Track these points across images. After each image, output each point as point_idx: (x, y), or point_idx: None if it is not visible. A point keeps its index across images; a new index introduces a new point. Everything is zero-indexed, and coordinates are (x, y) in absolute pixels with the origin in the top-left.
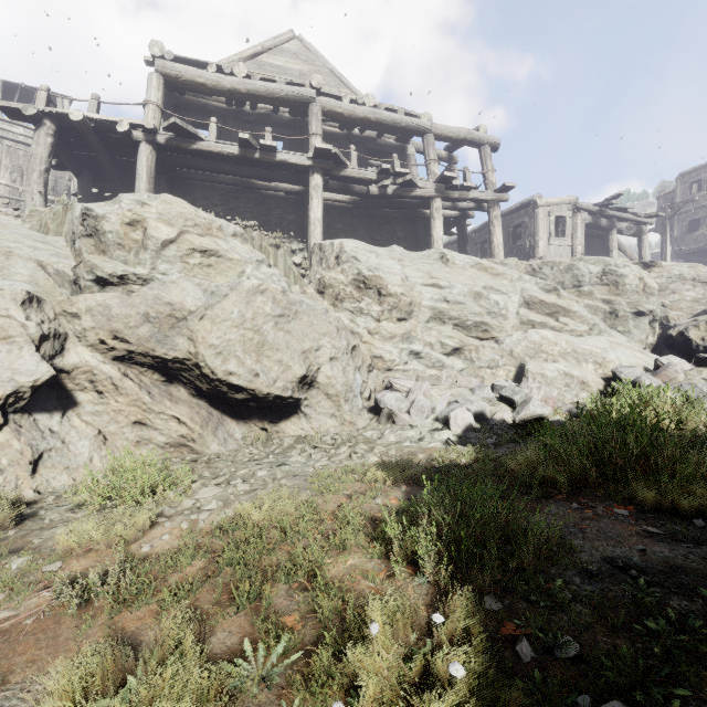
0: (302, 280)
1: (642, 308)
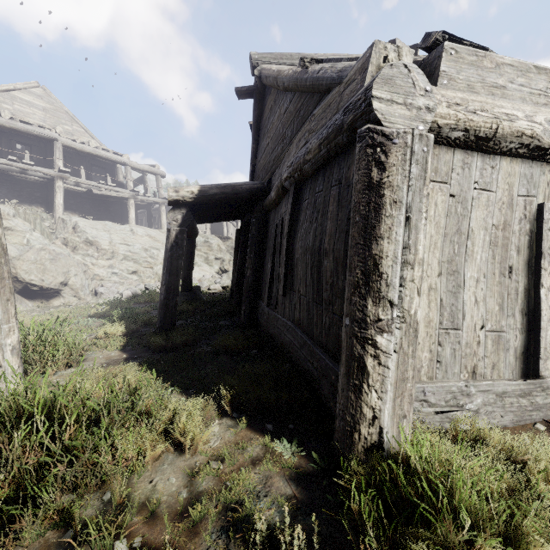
0: (51, 236)
1: (217, 257)
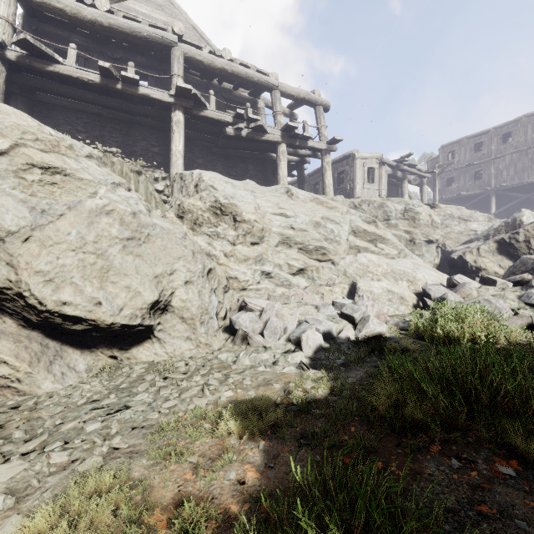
0: (163, 205)
1: (431, 238)
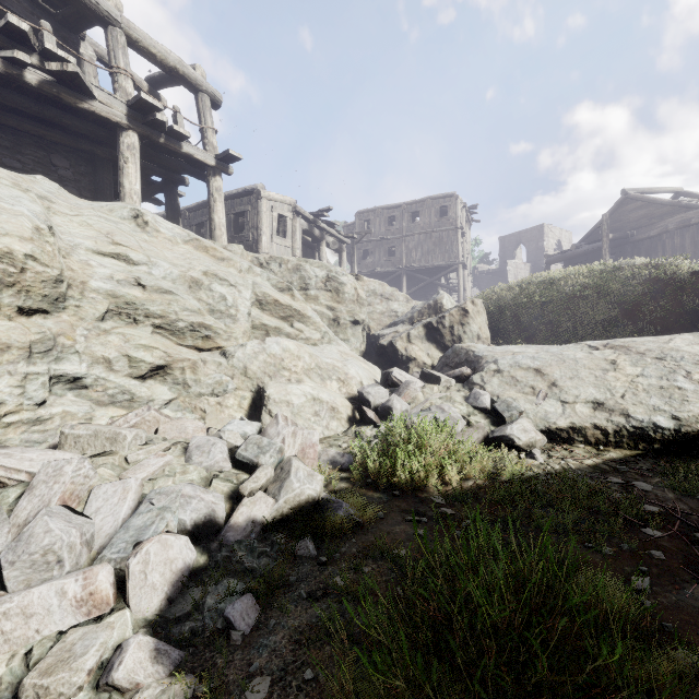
0: None
1: (358, 317)
